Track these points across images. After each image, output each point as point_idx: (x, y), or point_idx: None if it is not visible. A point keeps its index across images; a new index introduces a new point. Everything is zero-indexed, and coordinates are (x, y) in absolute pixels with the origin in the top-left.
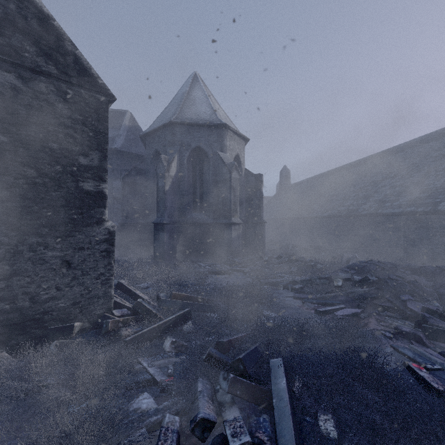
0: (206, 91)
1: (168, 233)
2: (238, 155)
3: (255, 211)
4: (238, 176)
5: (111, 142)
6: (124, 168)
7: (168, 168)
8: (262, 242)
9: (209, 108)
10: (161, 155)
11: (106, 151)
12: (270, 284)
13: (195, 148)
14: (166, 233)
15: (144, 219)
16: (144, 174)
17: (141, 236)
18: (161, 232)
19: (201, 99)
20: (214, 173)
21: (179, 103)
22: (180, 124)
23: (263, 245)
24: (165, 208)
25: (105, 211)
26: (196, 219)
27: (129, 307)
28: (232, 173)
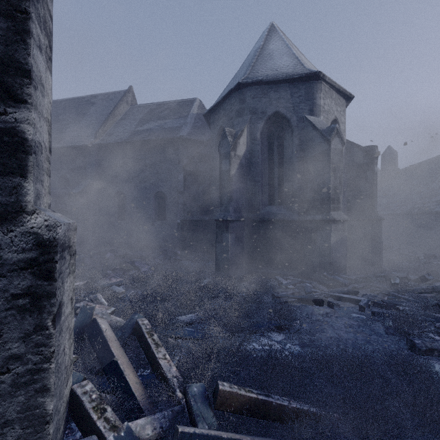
0: (286, 40)
1: (234, 233)
2: (336, 120)
3: (364, 201)
4: (341, 147)
5: (177, 131)
6: (185, 155)
7: (234, 145)
8: (377, 249)
9: (292, 59)
10: (225, 128)
11: (25, 16)
12: (438, 353)
13: (271, 115)
14: (231, 233)
15: (208, 215)
16: (208, 160)
17: (205, 236)
18: (225, 232)
19: (280, 51)
20: (300, 148)
21: (250, 62)
22: (251, 85)
23: (378, 253)
24: (229, 199)
25: (25, 186)
26: (273, 214)
27: (102, 436)
28: (331, 142)
